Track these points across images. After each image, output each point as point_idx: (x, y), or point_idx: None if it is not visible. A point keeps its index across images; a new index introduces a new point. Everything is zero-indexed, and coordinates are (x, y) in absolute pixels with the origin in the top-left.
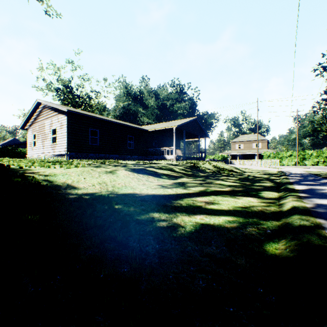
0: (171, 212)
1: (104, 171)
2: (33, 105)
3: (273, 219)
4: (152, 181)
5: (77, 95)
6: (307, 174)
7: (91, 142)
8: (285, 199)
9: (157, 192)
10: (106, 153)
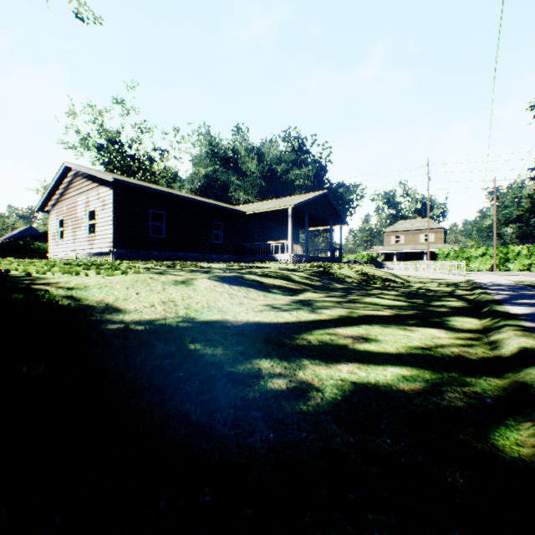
0: (292, 357)
1: (173, 281)
2: (59, 172)
3: (488, 374)
4: (254, 297)
5: (131, 156)
6: (519, 286)
7: (153, 232)
8: (498, 332)
9: (264, 319)
10: (177, 250)
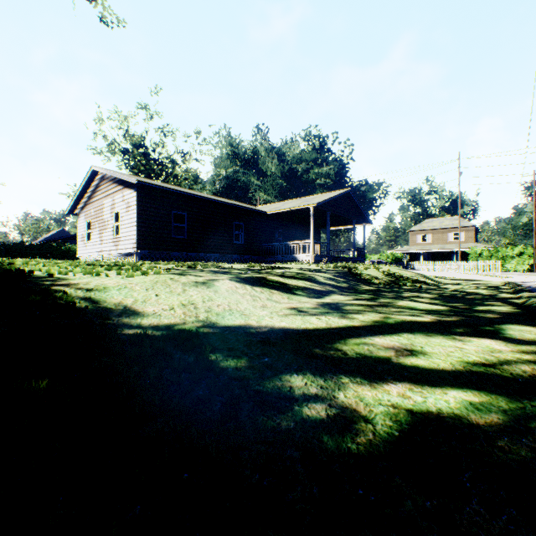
0: (328, 373)
1: (193, 282)
2: (87, 176)
3: None
4: (278, 300)
5: (155, 160)
6: None
7: (176, 233)
8: None
9: (290, 325)
10: (198, 250)
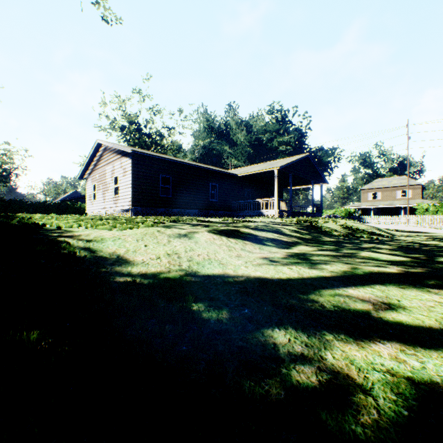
0: (310, 328)
1: (177, 234)
2: (93, 148)
3: None
4: (250, 250)
5: (146, 134)
6: None
7: (163, 193)
8: None
9: (265, 274)
10: (180, 207)
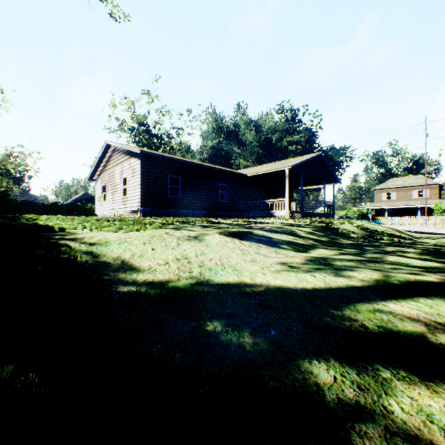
0: (357, 360)
1: (186, 236)
2: (102, 149)
3: None
4: (265, 254)
5: (155, 135)
6: None
7: (171, 194)
8: None
9: (286, 283)
10: (189, 208)
